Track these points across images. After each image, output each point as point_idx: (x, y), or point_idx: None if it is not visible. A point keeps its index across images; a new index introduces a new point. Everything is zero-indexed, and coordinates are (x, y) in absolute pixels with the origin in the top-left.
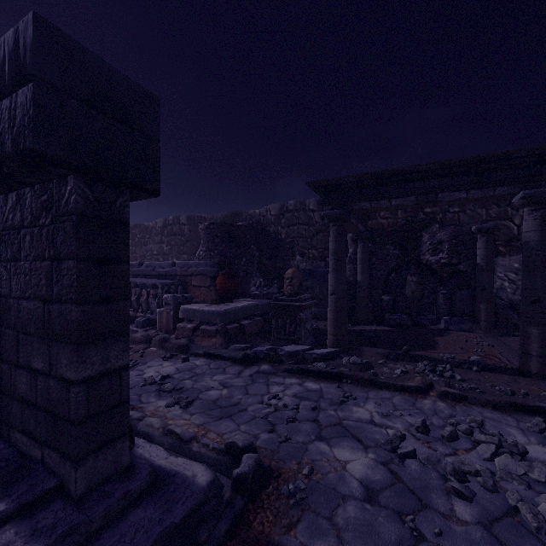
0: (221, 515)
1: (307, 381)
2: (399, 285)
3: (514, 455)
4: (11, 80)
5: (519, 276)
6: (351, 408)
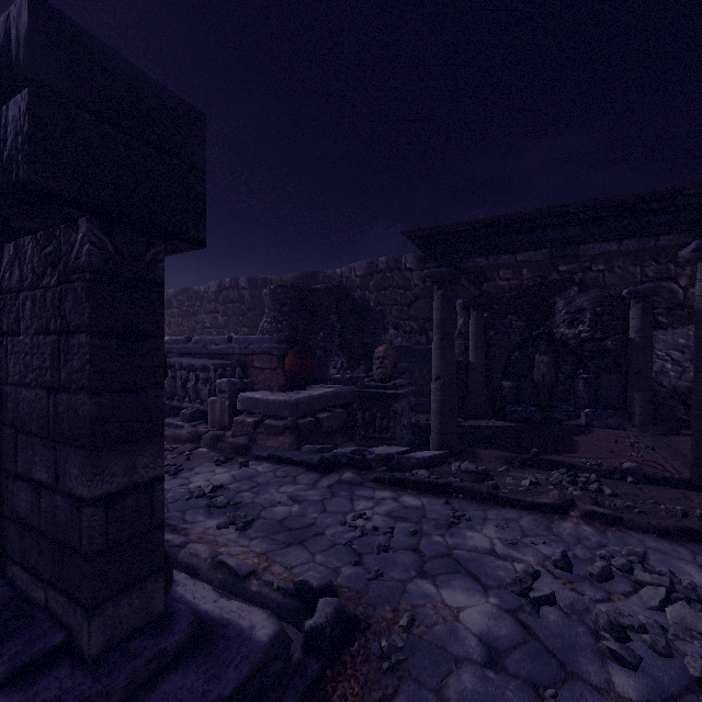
0: (288, 686)
1: (404, 495)
2: (525, 367)
3: (693, 602)
4: (1, 87)
5: (687, 356)
6: (463, 532)
